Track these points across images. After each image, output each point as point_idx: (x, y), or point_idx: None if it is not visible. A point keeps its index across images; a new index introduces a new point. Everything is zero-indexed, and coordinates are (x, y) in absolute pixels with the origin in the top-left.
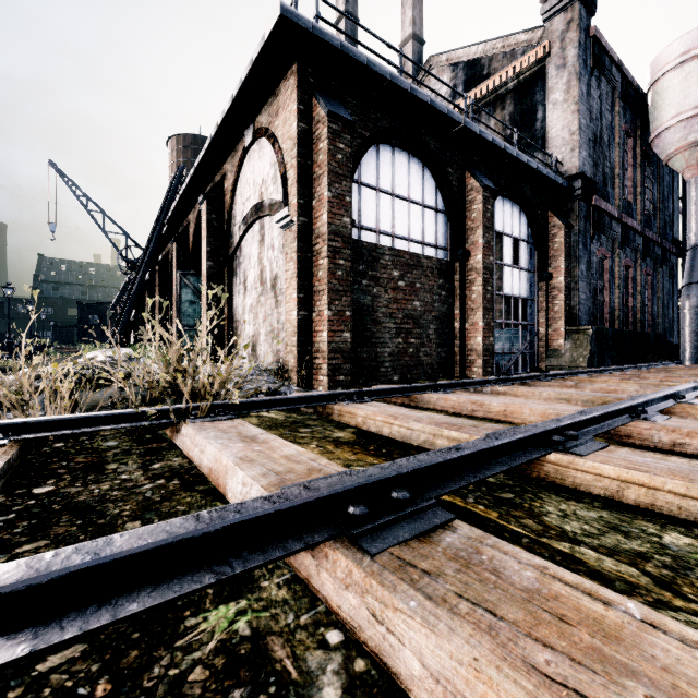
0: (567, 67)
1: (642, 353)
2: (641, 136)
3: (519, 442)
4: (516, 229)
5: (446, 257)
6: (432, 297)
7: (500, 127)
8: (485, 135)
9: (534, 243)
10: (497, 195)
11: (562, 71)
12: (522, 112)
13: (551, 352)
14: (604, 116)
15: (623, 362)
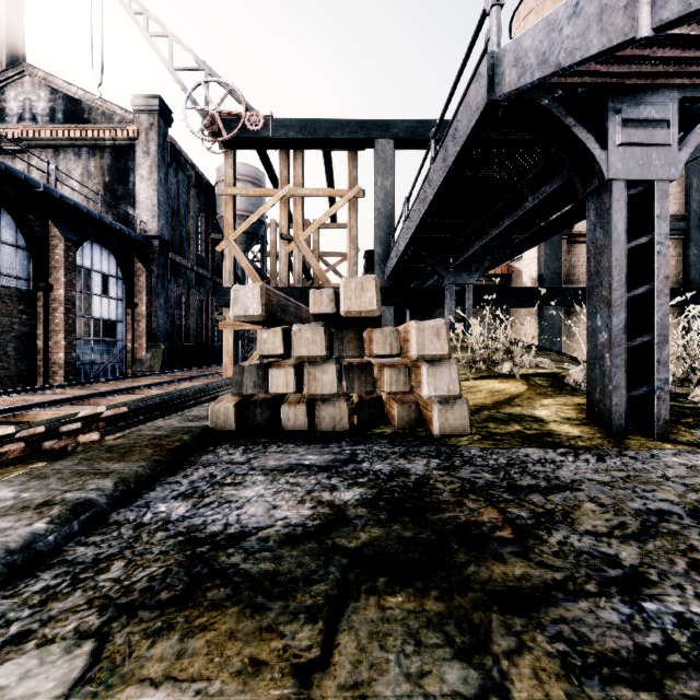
0: (151, 156)
1: (208, 360)
2: (212, 214)
3: (17, 408)
4: (106, 267)
5: (29, 287)
6: (11, 320)
7: (99, 171)
8: (67, 200)
9: (124, 279)
10: (84, 242)
11: (147, 156)
12: (119, 170)
13: (137, 361)
14: (182, 196)
15: (192, 366)
